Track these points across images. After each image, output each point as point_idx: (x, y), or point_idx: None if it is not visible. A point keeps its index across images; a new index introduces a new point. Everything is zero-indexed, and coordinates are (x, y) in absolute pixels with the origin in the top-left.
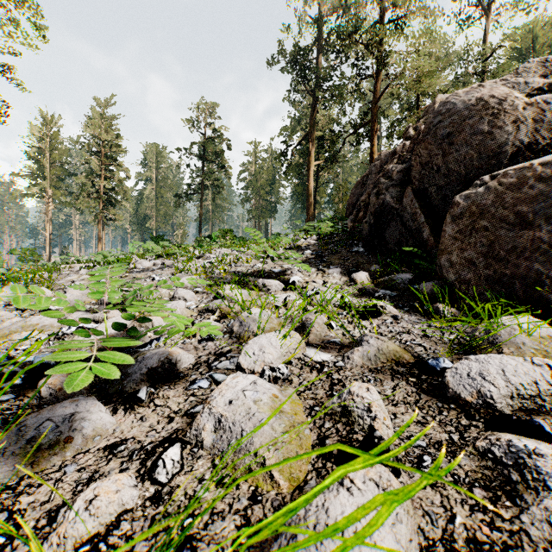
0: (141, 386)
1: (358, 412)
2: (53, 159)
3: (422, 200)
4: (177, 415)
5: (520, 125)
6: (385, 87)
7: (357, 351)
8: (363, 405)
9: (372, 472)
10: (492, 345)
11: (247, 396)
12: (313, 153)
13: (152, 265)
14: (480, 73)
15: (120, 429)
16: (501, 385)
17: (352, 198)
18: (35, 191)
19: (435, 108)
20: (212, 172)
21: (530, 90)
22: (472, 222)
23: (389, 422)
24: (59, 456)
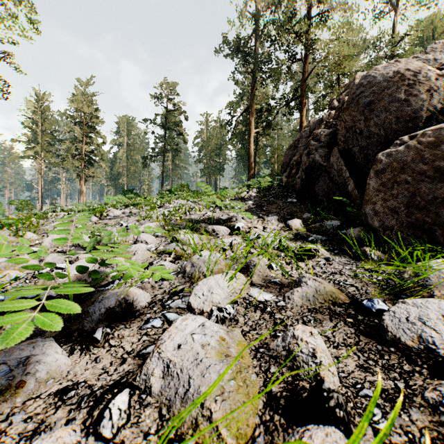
0: (100, 325)
1: (303, 357)
2: (45, 128)
3: (346, 158)
4: (129, 356)
5: (433, 93)
6: (312, 68)
7: (297, 292)
8: (308, 350)
9: (328, 442)
10: (421, 287)
11: (196, 340)
12: (253, 122)
13: (121, 213)
14: (390, 57)
15: (74, 371)
16: (442, 331)
17: (286, 158)
18: (30, 154)
19: (355, 83)
20: (172, 138)
21: (438, 65)
22: (394, 176)
23: (334, 368)
24: (9, 403)
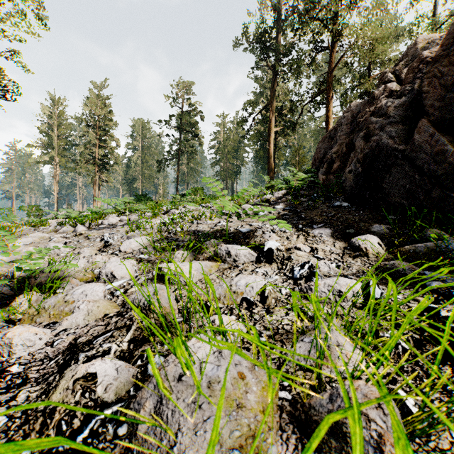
0: None
1: None
2: (60, 132)
3: (448, 134)
4: None
5: None
6: (340, 57)
7: None
8: None
9: None
10: None
11: None
12: (273, 120)
13: (118, 221)
14: None
15: None
16: None
17: (318, 153)
18: (46, 159)
19: (416, 48)
20: (187, 140)
21: None
22: None
23: None
24: None
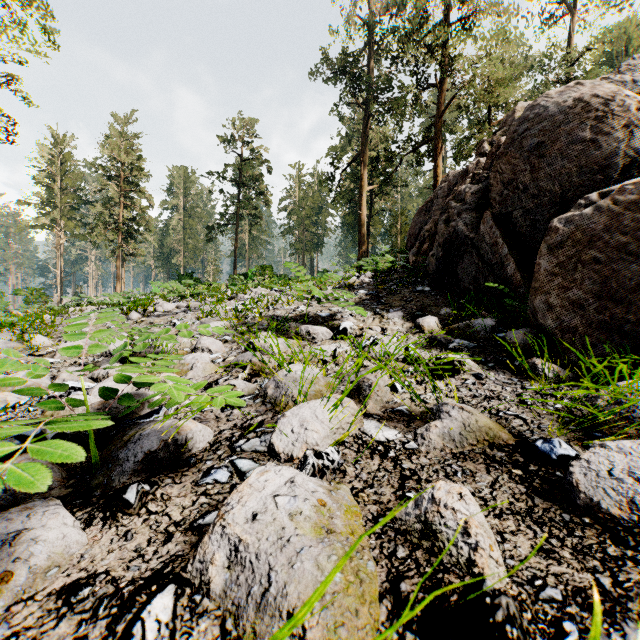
0: (135, 479)
1: (448, 534)
2: (65, 184)
3: (504, 227)
4: (178, 529)
5: (633, 130)
6: (452, 98)
7: (435, 427)
8: (456, 524)
9: None
10: (626, 421)
11: (280, 505)
12: (366, 176)
13: (175, 307)
14: (564, 81)
15: (90, 554)
16: None
17: (414, 228)
18: (45, 222)
19: (515, 118)
20: (249, 199)
21: (639, 89)
22: (576, 252)
23: (498, 553)
24: None
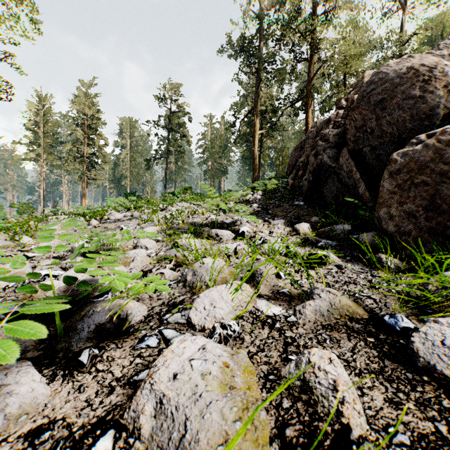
0: (88, 344)
1: (321, 390)
2: (46, 130)
3: (356, 159)
4: (118, 383)
5: None
6: (318, 68)
7: (309, 305)
8: (327, 382)
9: None
10: None
11: (195, 367)
12: (258, 123)
13: (123, 216)
14: (397, 57)
15: (52, 403)
16: None
17: (292, 160)
18: (32, 156)
19: (363, 82)
20: (175, 140)
21: None
22: (410, 177)
23: (360, 405)
24: None
